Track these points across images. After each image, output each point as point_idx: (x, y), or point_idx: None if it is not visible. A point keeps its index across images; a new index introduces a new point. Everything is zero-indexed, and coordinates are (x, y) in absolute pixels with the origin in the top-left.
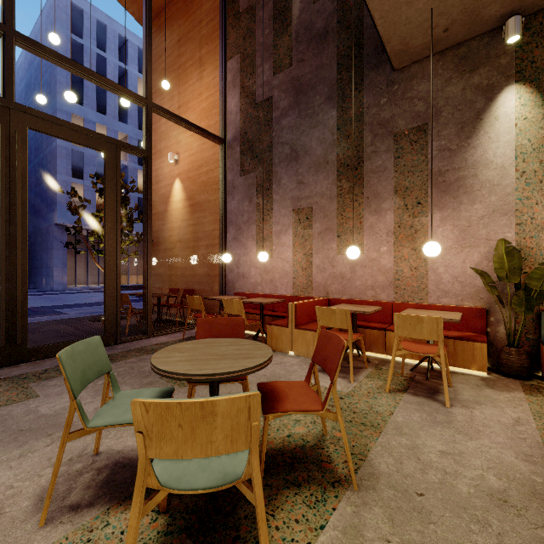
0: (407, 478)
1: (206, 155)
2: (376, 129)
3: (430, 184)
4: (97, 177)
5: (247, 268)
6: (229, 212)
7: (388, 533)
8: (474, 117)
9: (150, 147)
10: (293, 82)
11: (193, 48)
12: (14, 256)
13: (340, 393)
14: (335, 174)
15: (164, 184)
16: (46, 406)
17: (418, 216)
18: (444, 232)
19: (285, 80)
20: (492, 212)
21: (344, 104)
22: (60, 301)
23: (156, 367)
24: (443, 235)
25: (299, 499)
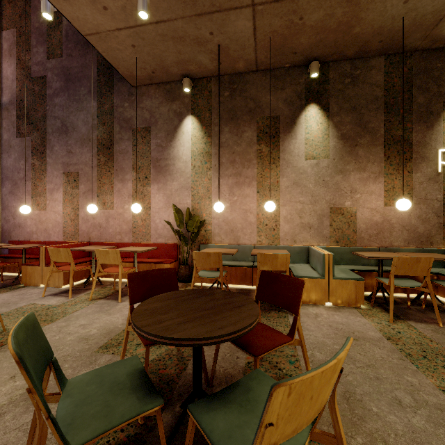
0: None
1: None
2: (122, 123)
3: (152, 166)
4: None
5: (23, 219)
6: (6, 168)
7: None
8: (174, 129)
9: None
10: (64, 70)
11: None
12: None
13: (50, 306)
14: (95, 150)
15: None
16: None
17: (146, 186)
18: (159, 197)
19: (57, 66)
20: (181, 187)
21: (101, 99)
22: None
23: None
24: (159, 199)
25: None
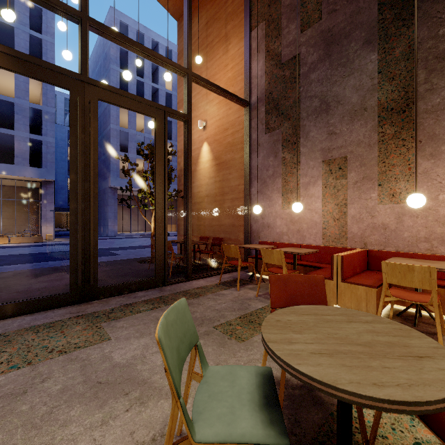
0: None
1: (231, 119)
2: (433, 64)
3: None
4: (137, 150)
5: (272, 218)
6: (254, 167)
7: None
8: None
9: (190, 111)
10: (323, 34)
11: (219, 27)
12: (88, 209)
13: None
14: (375, 120)
15: (193, 148)
16: (118, 353)
17: None
18: None
19: (313, 35)
20: None
21: (387, 44)
22: (113, 244)
23: (293, 367)
24: None
25: None
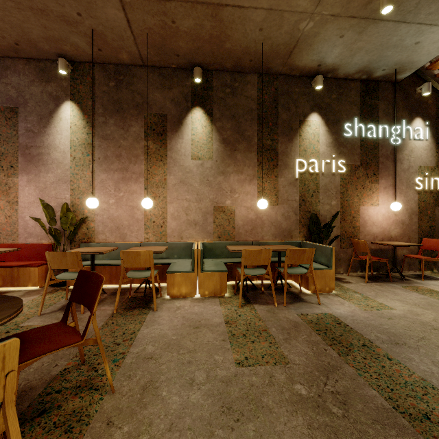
0: None
1: None
2: None
3: (20, 153)
4: None
5: None
6: None
7: None
8: (49, 114)
9: None
10: None
11: None
12: None
13: None
14: None
15: None
16: None
17: (12, 176)
18: (30, 190)
19: None
20: (59, 180)
21: None
22: None
23: None
24: (29, 193)
25: None
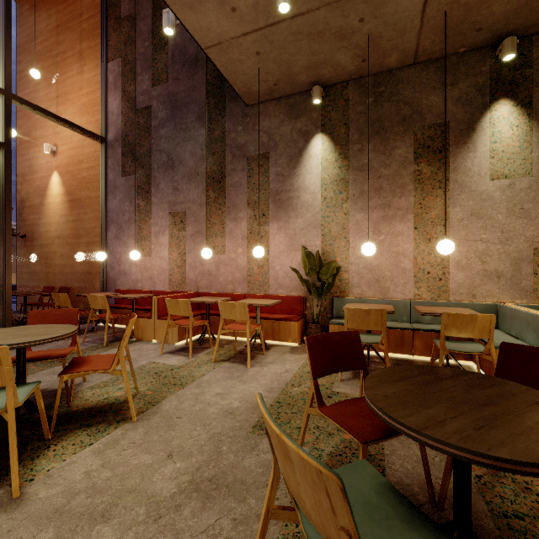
0: (178, 410)
1: (87, 152)
2: (235, 151)
3: (271, 200)
4: None
5: (128, 265)
6: (111, 210)
7: (138, 439)
8: (298, 153)
9: (9, 140)
10: (170, 96)
11: (73, 39)
12: None
13: (173, 367)
14: (204, 185)
15: (40, 175)
16: None
17: (263, 225)
18: (280, 239)
19: (162, 93)
20: (308, 225)
21: (211, 125)
22: None
23: None
24: (279, 241)
25: (85, 433)
